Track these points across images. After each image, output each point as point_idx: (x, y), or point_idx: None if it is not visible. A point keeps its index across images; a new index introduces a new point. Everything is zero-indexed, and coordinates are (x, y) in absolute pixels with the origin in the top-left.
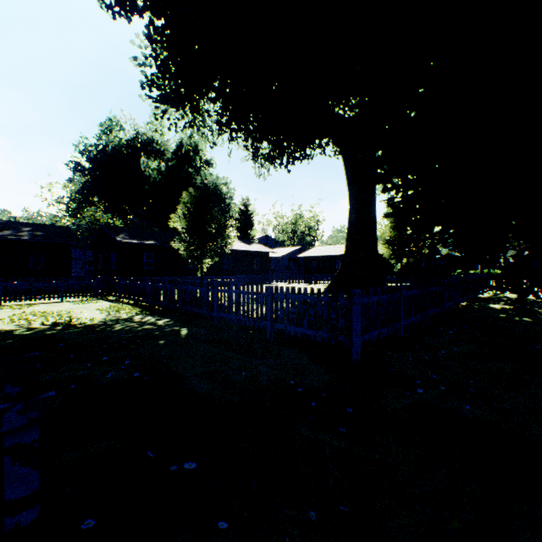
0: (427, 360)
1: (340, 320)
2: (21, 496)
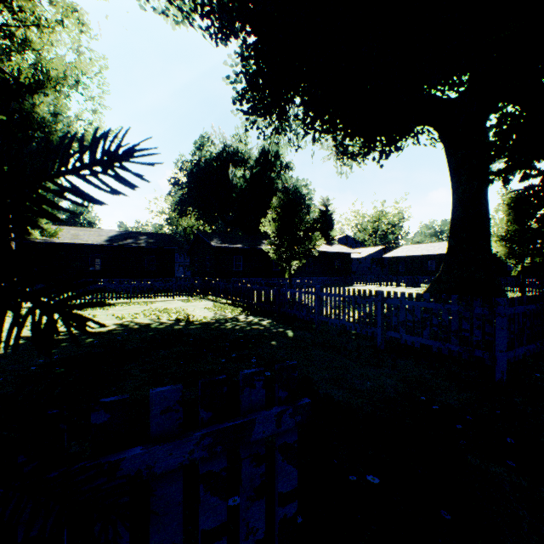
0: None
1: (475, 332)
2: (287, 490)
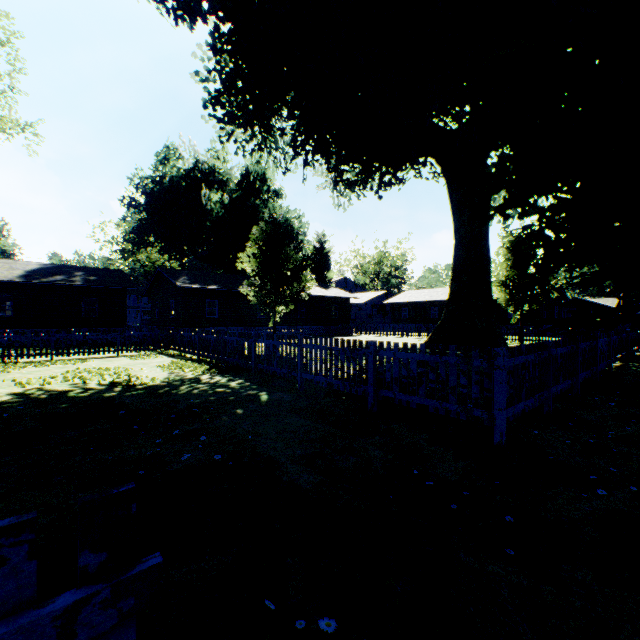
0: (592, 444)
1: (474, 388)
2: None
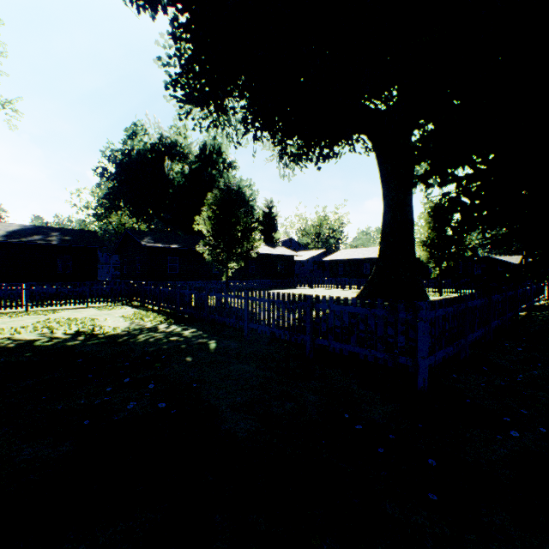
0: (504, 386)
1: (399, 338)
2: None
